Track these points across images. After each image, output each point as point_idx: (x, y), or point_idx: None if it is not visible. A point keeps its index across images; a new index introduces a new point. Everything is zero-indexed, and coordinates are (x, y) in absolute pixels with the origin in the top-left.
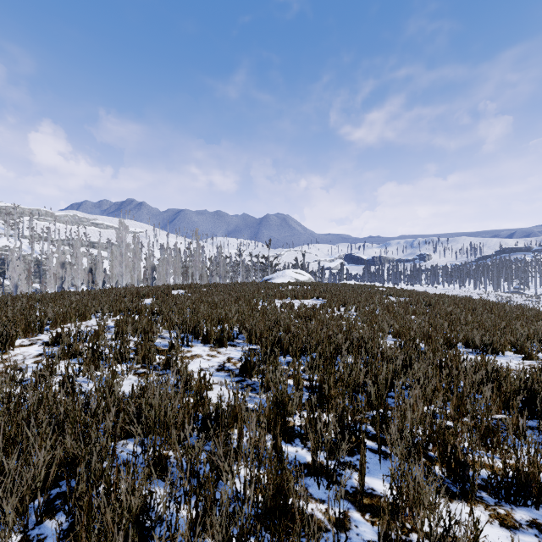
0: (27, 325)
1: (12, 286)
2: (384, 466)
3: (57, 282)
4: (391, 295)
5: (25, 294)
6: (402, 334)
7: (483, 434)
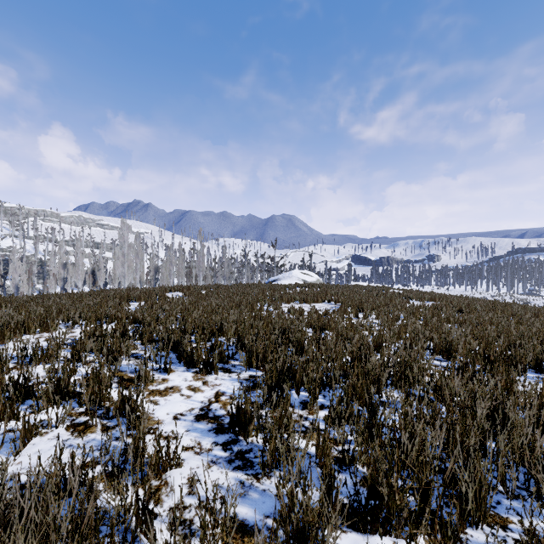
0: None
1: (13, 287)
2: None
3: (58, 283)
4: (410, 298)
5: None
6: (446, 351)
7: None
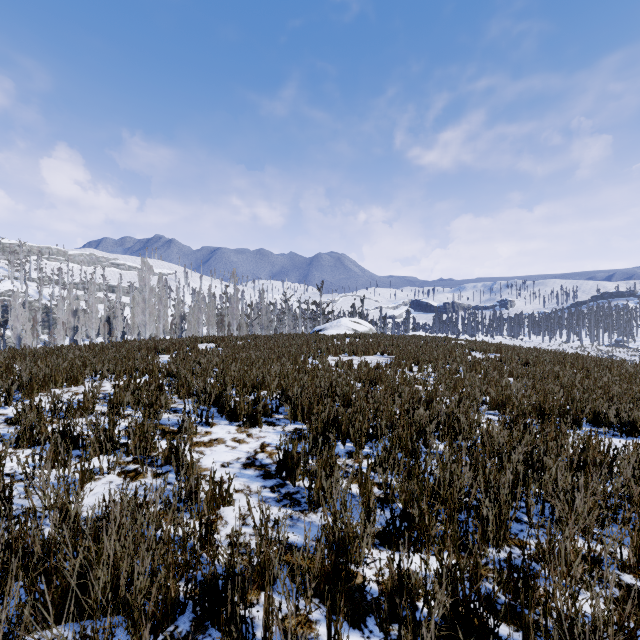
0: None
1: (14, 338)
2: None
3: (68, 333)
4: (474, 351)
5: (12, 349)
6: (502, 405)
7: None
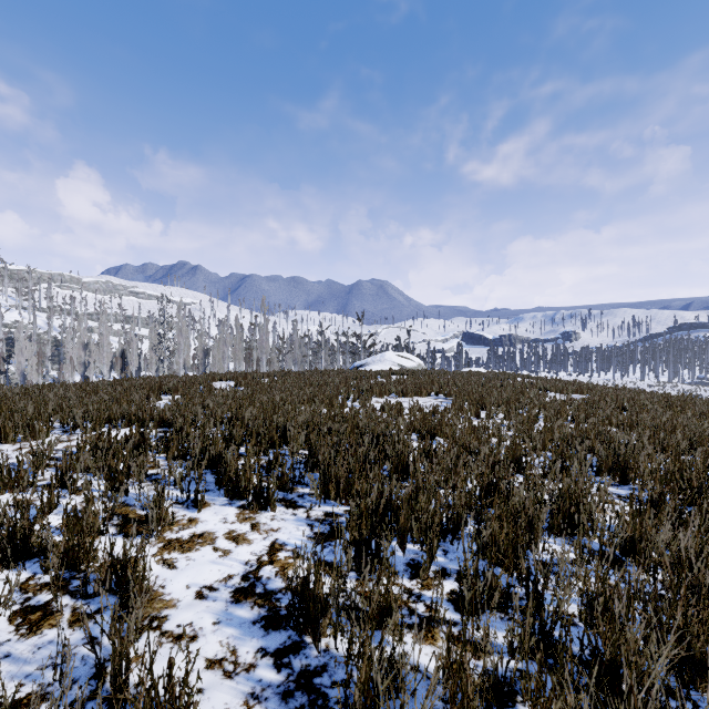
0: None
1: (18, 374)
2: None
3: (78, 369)
4: (547, 390)
5: None
6: (619, 470)
7: None
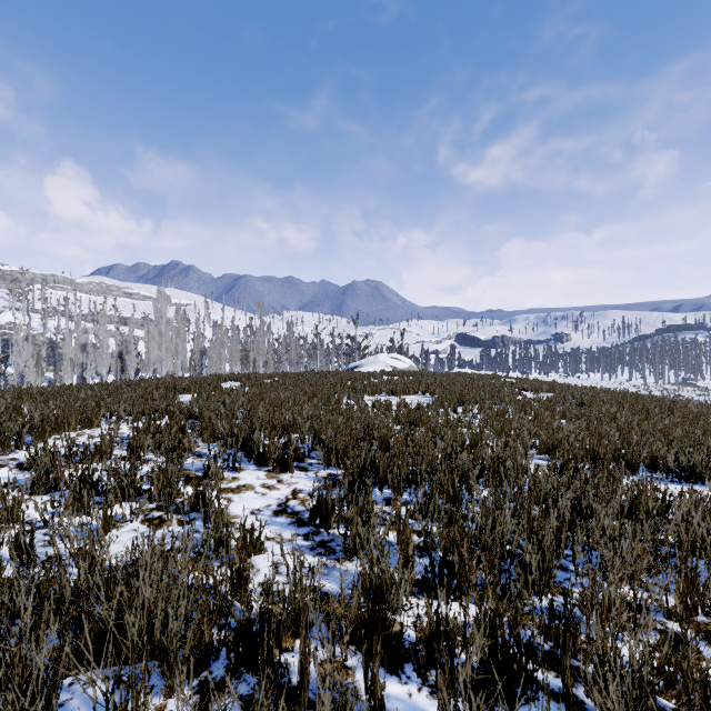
0: None
1: (16, 376)
2: None
3: (75, 370)
4: (524, 390)
5: (18, 388)
6: (553, 449)
7: None
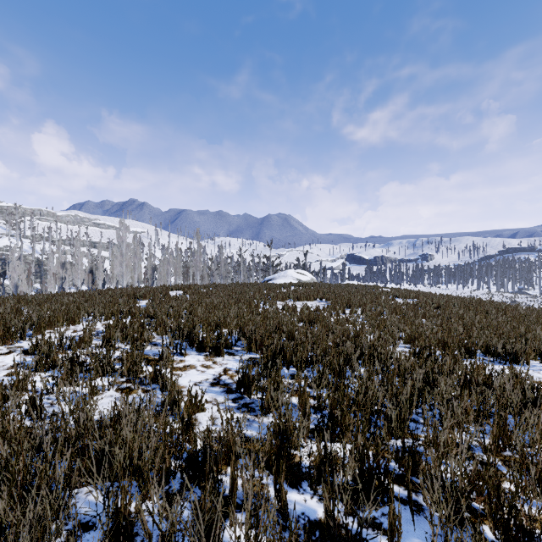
0: (6, 331)
1: (12, 286)
2: (417, 525)
3: (57, 282)
4: (397, 297)
5: (17, 295)
6: (414, 340)
7: (540, 480)
